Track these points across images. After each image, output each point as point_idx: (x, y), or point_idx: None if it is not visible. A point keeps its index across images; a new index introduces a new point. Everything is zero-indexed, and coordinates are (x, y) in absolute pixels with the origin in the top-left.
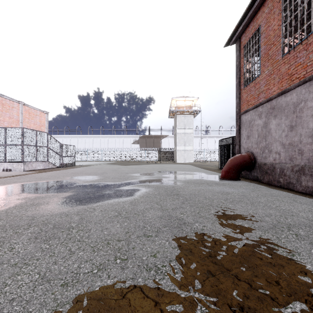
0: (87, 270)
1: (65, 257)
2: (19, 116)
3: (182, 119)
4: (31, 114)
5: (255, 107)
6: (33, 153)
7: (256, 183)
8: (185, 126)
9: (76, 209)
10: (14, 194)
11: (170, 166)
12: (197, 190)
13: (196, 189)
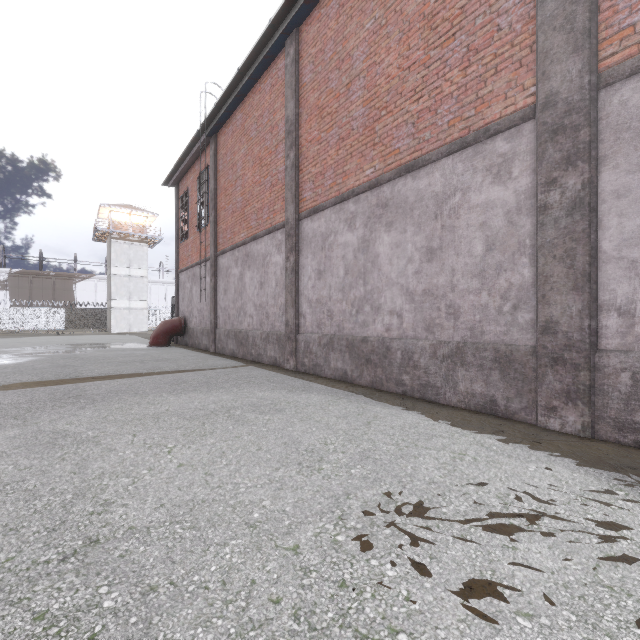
0: None
1: None
2: None
3: (124, 249)
4: None
5: (186, 270)
6: None
7: (182, 347)
8: (131, 264)
9: None
10: None
11: (90, 337)
12: (104, 354)
13: (102, 354)
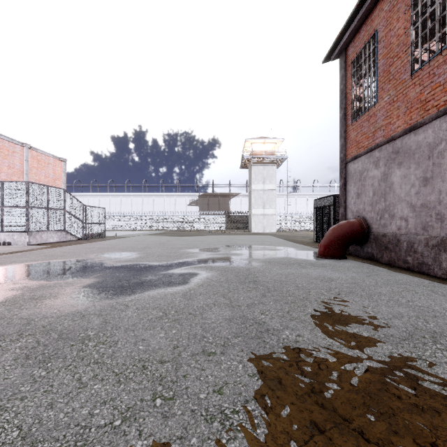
0: (104, 421)
1: (70, 395)
2: (23, 165)
3: (260, 170)
4: (41, 162)
5: (369, 151)
6: (43, 219)
7: (370, 263)
8: (265, 180)
9: (98, 306)
10: (8, 281)
11: (243, 237)
12: (285, 274)
13: (282, 273)
